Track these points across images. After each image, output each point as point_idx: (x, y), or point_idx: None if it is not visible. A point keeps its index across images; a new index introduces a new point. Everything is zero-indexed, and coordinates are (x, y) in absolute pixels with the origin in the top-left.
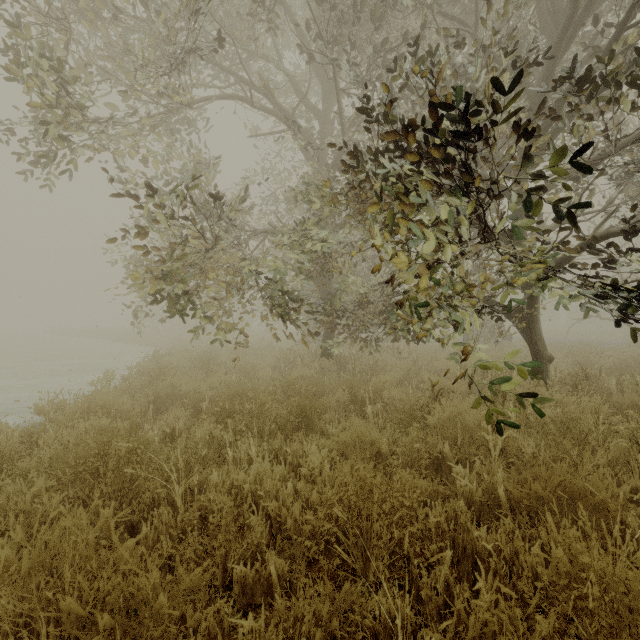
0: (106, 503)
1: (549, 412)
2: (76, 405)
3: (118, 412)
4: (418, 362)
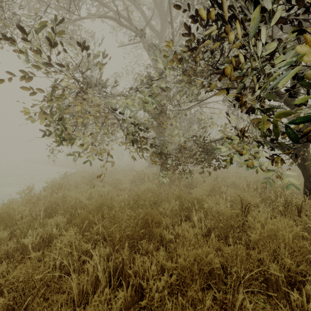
0: None
1: None
2: None
3: (14, 219)
4: (217, 179)
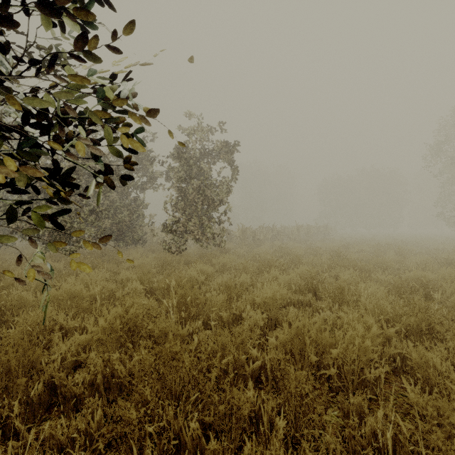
0: None
1: None
2: None
3: None
4: None
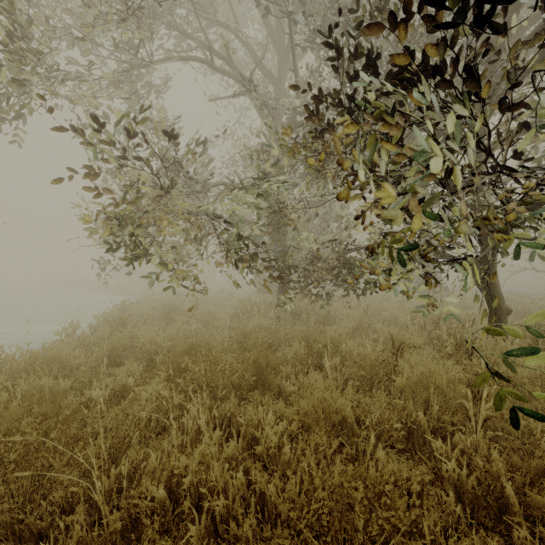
0: (4, 506)
1: (522, 370)
2: (19, 362)
3: (68, 367)
4: (368, 312)
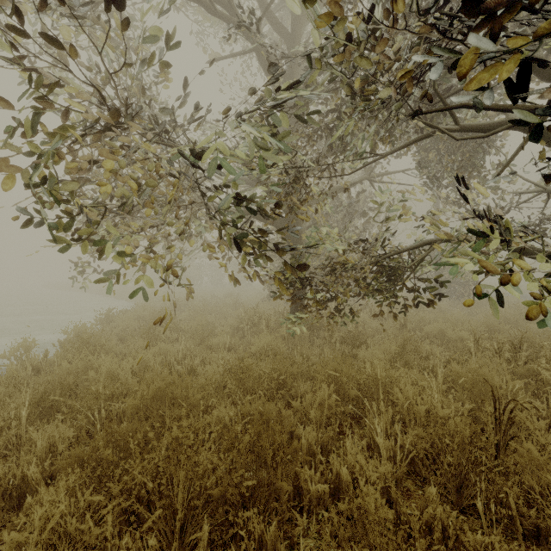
0: None
1: None
2: None
3: None
4: (406, 326)
